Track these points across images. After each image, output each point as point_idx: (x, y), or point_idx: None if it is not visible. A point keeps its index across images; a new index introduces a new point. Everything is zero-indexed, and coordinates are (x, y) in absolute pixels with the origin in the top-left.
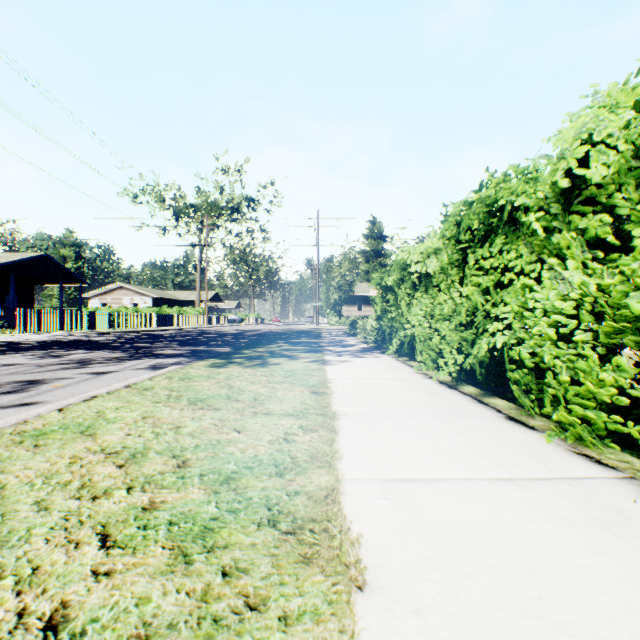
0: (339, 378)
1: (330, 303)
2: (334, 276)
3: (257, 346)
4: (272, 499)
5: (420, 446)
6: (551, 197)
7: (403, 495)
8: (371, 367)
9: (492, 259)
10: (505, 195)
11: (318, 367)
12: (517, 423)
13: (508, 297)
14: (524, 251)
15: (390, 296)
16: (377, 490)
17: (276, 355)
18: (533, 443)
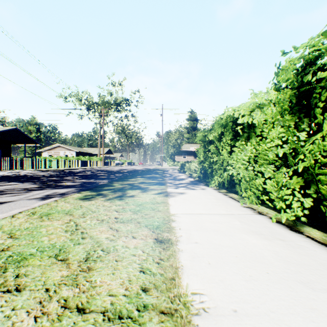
0: (180, 214)
1: (169, 154)
2: (171, 140)
3: (124, 180)
4: None
5: None
6: None
7: None
8: (203, 199)
9: None
10: None
11: (162, 200)
12: None
13: None
14: None
15: (211, 147)
16: None
17: (133, 187)
18: None
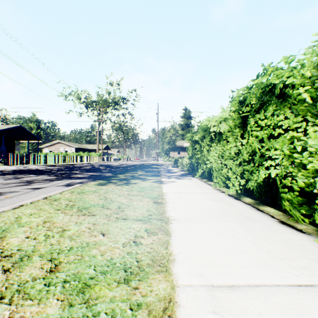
0: (170, 192)
1: (164, 150)
2: (166, 137)
3: (125, 173)
4: (117, 315)
5: (230, 248)
6: (315, 75)
7: (229, 308)
8: (187, 185)
9: (266, 120)
10: (272, 82)
11: (158, 185)
12: (289, 227)
13: (278, 144)
14: (290, 114)
15: (197, 146)
16: (206, 301)
17: (135, 178)
18: (309, 245)
